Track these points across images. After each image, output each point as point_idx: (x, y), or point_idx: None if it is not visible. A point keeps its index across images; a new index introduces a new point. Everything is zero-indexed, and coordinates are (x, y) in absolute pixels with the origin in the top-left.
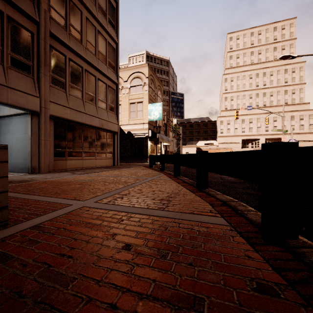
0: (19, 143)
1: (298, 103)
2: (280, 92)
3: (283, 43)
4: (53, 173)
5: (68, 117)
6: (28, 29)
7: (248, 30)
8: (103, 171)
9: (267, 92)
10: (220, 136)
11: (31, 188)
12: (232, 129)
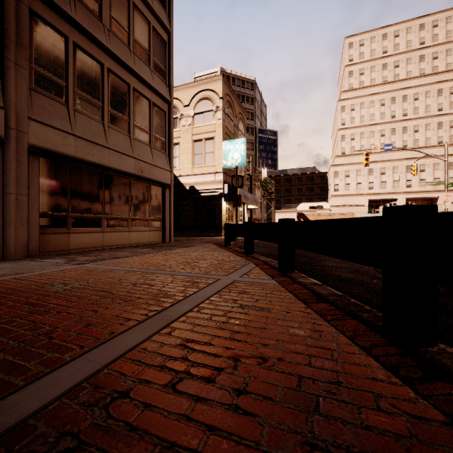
0: None
1: None
2: (430, 126)
3: (436, 49)
4: (29, 261)
5: (71, 152)
6: None
7: (378, 31)
8: (134, 256)
9: (409, 126)
10: (334, 195)
11: None
12: (353, 184)
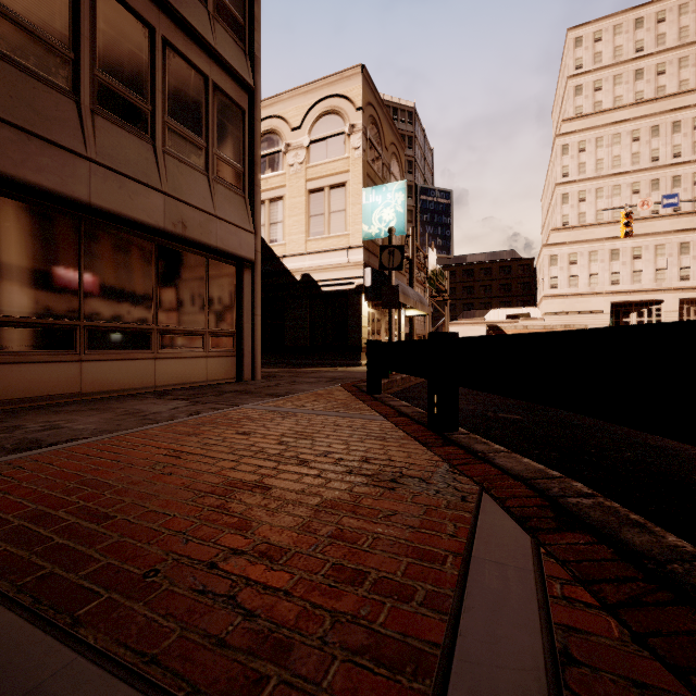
0: None
1: None
2: None
3: None
4: None
5: None
6: None
7: (628, 14)
8: (94, 438)
9: (685, 175)
10: (550, 296)
11: None
12: (583, 276)
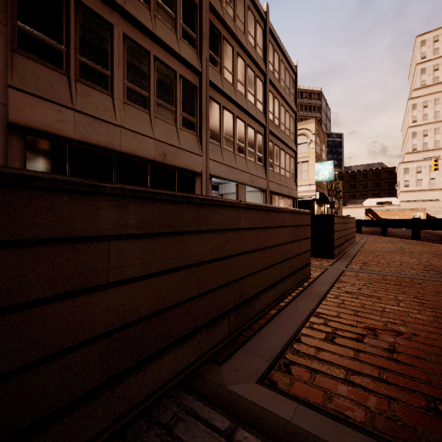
0: None
1: None
2: None
3: None
4: None
5: (275, 190)
6: (261, 134)
7: None
8: None
9: None
10: (404, 191)
11: None
12: (426, 180)
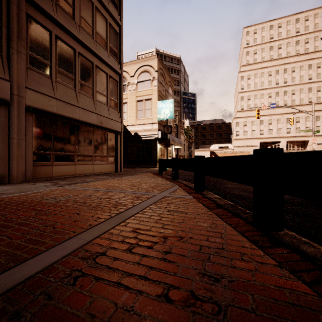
0: None
1: None
2: (303, 90)
3: (307, 36)
4: (27, 184)
5: (54, 110)
6: None
7: (267, 23)
8: (97, 181)
9: (289, 90)
10: (236, 139)
11: None
12: (249, 131)
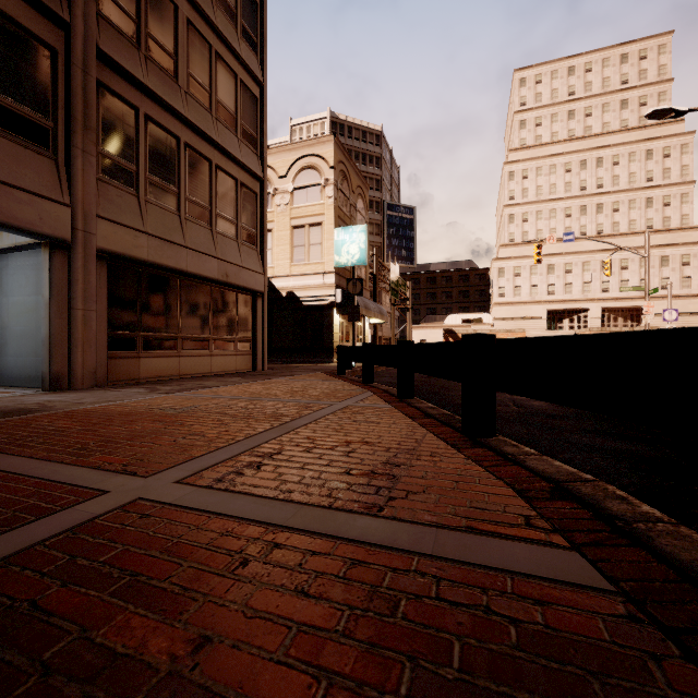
0: (25, 316)
1: (678, 227)
2: (636, 203)
3: (644, 91)
4: (103, 391)
5: (144, 255)
6: (43, 40)
7: (562, 62)
8: (227, 386)
9: (606, 203)
10: (499, 304)
11: (25, 431)
12: (526, 287)
